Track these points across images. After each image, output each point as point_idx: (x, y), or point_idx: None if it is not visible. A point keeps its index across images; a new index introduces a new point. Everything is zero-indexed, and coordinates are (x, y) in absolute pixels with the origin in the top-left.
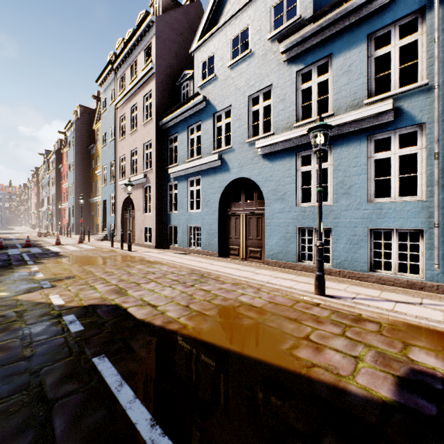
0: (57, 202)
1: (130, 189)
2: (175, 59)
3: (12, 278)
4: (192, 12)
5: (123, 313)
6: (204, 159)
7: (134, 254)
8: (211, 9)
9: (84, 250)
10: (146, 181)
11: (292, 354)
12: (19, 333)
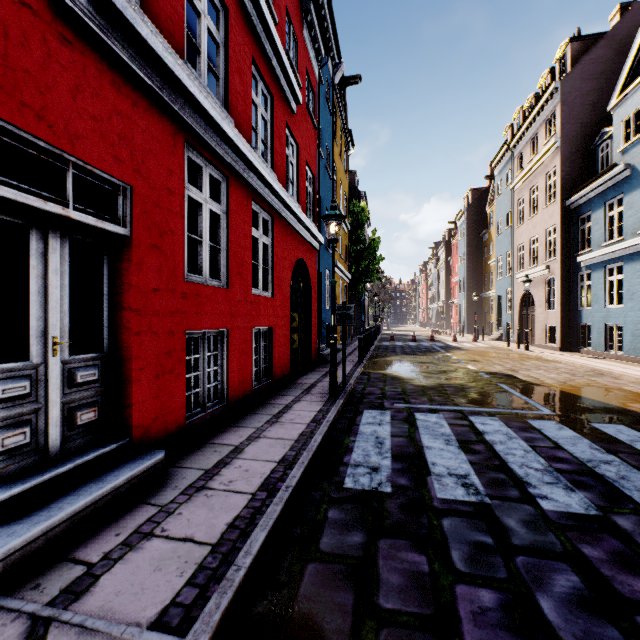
0: (446, 298)
1: (527, 285)
2: (591, 112)
3: (439, 357)
4: (622, 30)
5: (513, 377)
6: (624, 243)
7: (531, 354)
8: (636, 52)
9: (479, 347)
10: (547, 273)
11: (622, 403)
12: (459, 373)
